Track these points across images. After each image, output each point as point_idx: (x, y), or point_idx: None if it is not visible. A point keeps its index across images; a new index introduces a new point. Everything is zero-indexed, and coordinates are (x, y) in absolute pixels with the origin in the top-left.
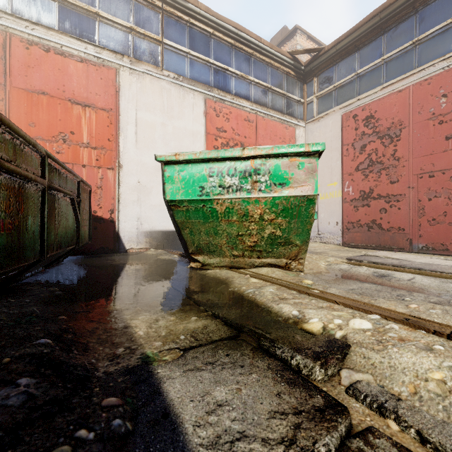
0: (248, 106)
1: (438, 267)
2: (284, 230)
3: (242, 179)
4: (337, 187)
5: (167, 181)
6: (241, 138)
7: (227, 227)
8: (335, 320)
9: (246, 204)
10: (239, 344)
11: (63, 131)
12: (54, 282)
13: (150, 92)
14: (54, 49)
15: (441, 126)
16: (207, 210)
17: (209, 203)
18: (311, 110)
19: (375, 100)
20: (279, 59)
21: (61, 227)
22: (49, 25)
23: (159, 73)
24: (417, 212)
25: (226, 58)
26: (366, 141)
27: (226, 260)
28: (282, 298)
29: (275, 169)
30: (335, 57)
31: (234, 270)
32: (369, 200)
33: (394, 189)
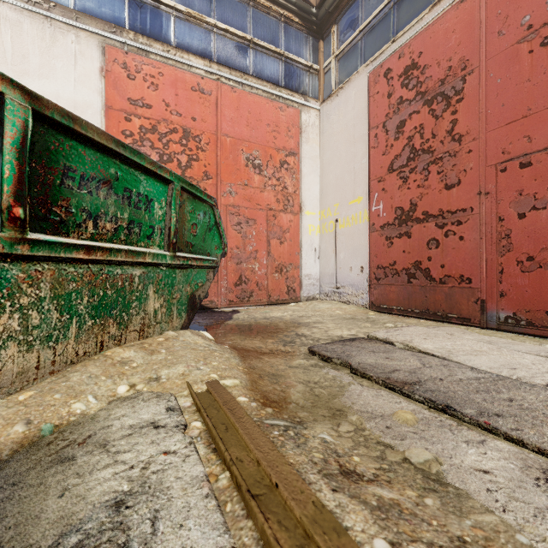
0: (202, 67)
1: (515, 401)
2: None
3: None
4: (363, 205)
5: None
6: (185, 120)
7: None
8: None
9: None
10: None
11: None
12: None
13: None
14: None
15: (547, 50)
16: None
17: None
18: (330, 81)
19: (419, 33)
20: None
21: None
22: None
23: None
24: (495, 245)
25: None
26: (405, 114)
27: None
28: None
29: None
30: None
31: None
32: (409, 224)
33: (452, 200)
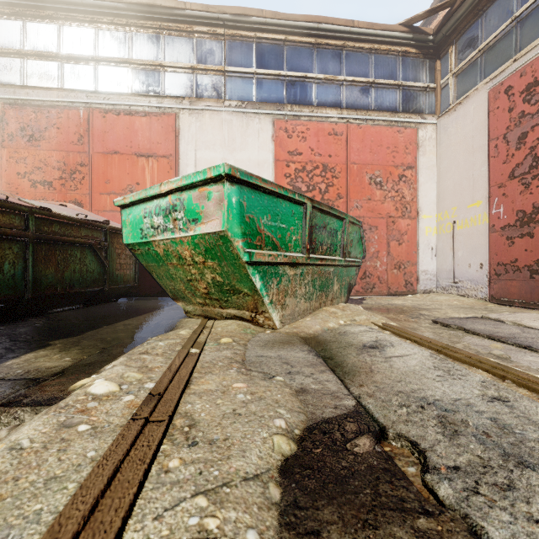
0: (336, 116)
1: None
2: (222, 275)
3: (165, 218)
4: (482, 208)
5: (123, 226)
6: (324, 158)
7: (176, 271)
8: (99, 379)
9: (175, 245)
10: (25, 384)
11: (130, 183)
12: (71, 318)
13: (209, 129)
14: (123, 111)
15: None
16: (153, 253)
17: (151, 246)
18: (447, 96)
19: None
20: (387, 39)
21: (72, 271)
22: (122, 90)
23: (219, 106)
24: None
25: (304, 63)
26: (527, 127)
27: (198, 309)
28: (148, 352)
29: (188, 203)
30: (480, 4)
31: (201, 320)
32: (531, 225)
33: None
